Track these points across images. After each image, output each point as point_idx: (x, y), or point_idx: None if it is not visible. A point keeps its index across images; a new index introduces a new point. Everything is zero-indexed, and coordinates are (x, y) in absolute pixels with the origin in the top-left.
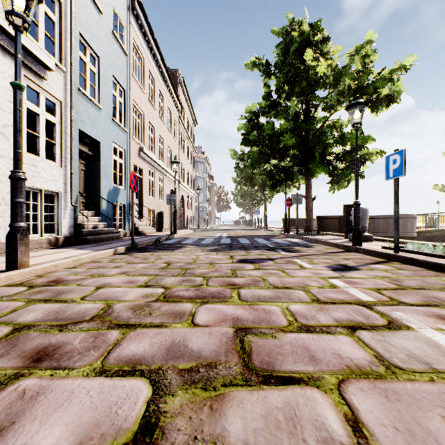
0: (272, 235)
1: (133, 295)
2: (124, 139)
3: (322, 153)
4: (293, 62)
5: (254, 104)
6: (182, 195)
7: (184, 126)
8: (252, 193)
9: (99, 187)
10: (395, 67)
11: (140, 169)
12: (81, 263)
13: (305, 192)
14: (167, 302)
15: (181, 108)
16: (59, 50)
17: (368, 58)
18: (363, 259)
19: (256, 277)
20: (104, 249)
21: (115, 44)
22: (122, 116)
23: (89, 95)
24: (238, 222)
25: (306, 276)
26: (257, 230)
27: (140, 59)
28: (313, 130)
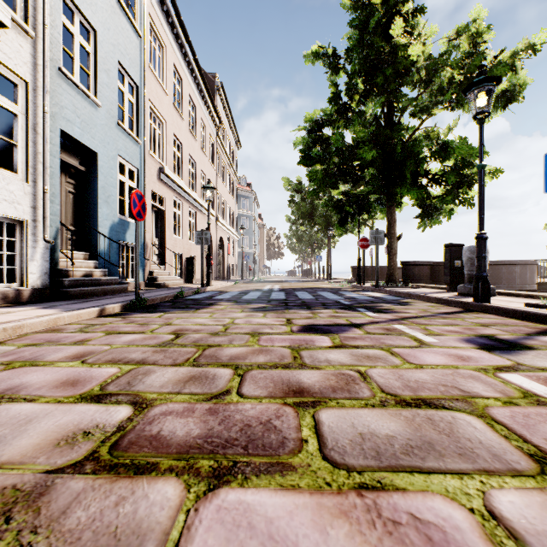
0: (341, 288)
1: (37, 434)
2: (135, 153)
3: (414, 172)
4: (374, 41)
5: (316, 111)
6: (221, 236)
7: (224, 146)
8: (311, 235)
9: (96, 218)
10: (519, 48)
11: (162, 198)
12: (23, 334)
13: (387, 229)
14: (107, 475)
15: (220, 122)
16: (24, 3)
17: (480, 37)
18: (512, 325)
19: (345, 369)
20: (85, 307)
21: (122, 18)
22: (134, 121)
23: (78, 82)
24: (292, 273)
25: (446, 365)
26: (319, 282)
27: (160, 48)
28: (402, 139)
